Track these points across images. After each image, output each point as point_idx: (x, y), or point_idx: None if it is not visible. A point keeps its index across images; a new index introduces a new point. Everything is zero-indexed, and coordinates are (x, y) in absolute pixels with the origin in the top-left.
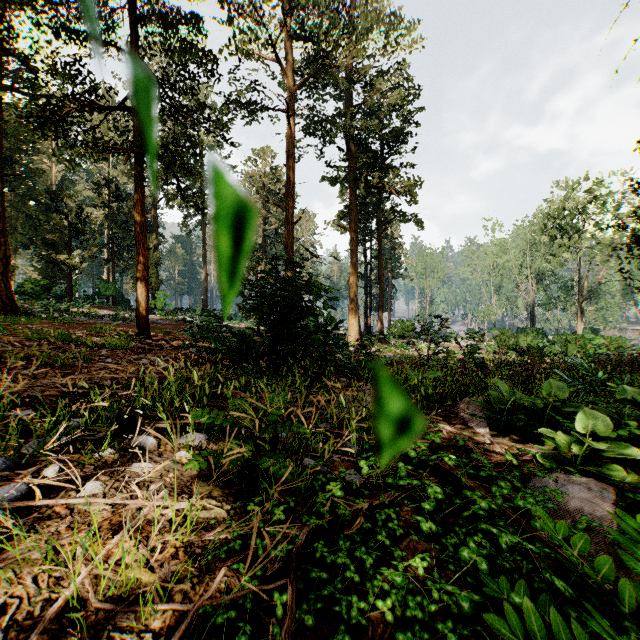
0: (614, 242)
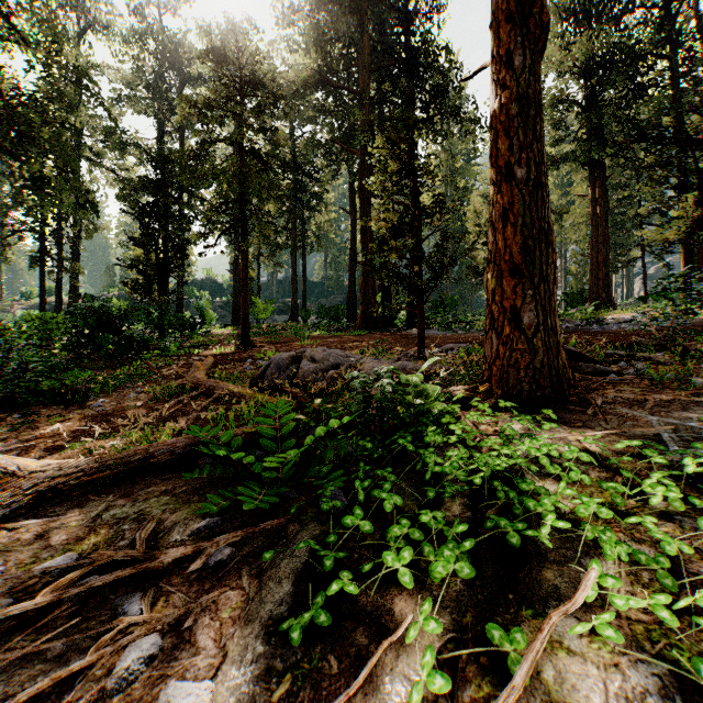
0: None
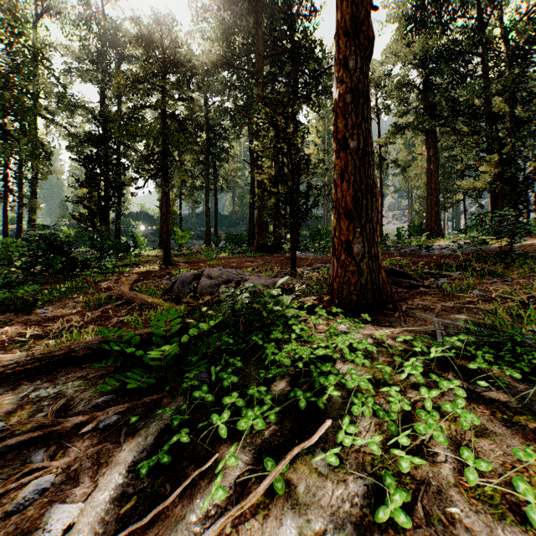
0: None
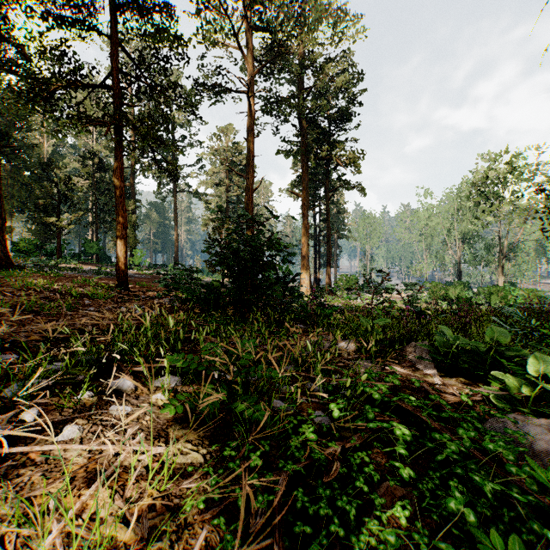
0: (531, 207)
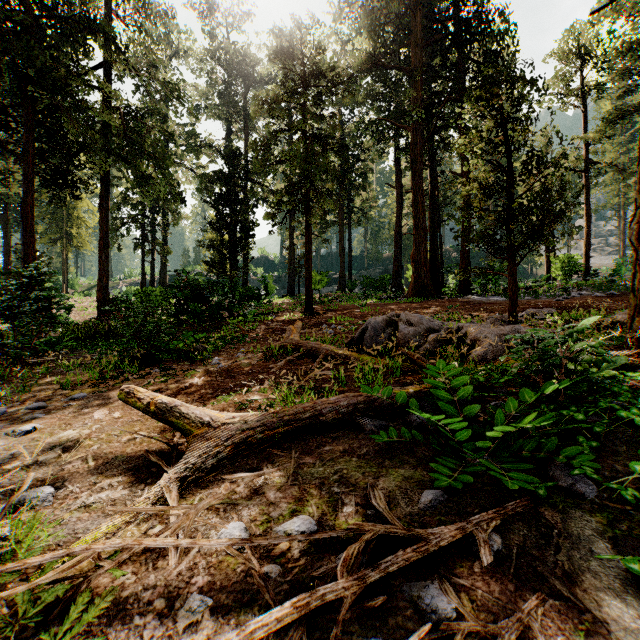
0: None
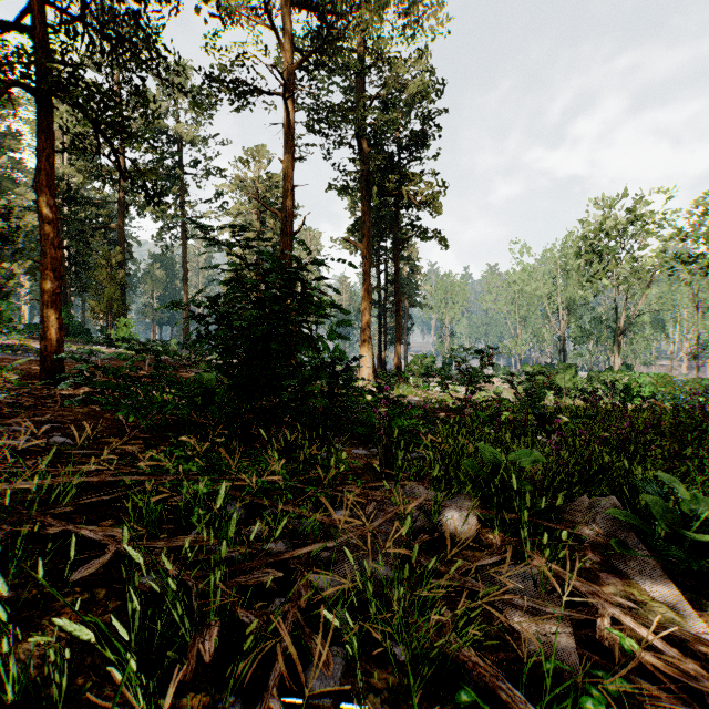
0: (655, 268)
